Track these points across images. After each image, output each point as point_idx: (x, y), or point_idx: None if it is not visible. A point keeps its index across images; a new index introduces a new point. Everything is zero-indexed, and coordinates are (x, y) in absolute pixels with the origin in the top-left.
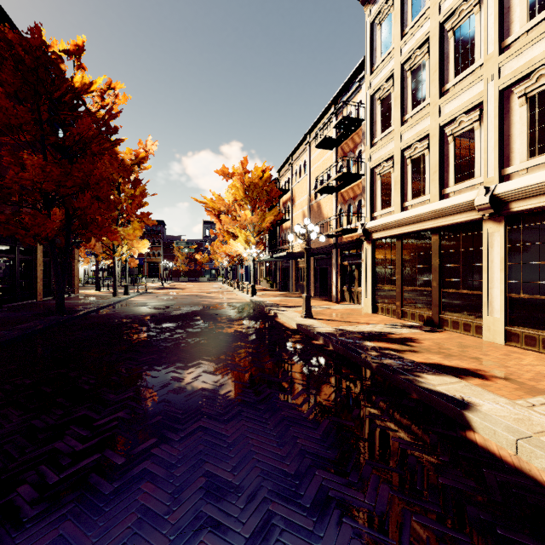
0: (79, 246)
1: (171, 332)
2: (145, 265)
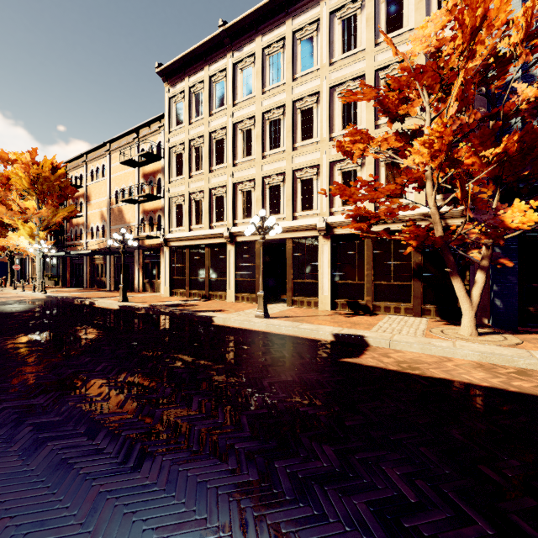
0: None
1: None
2: None
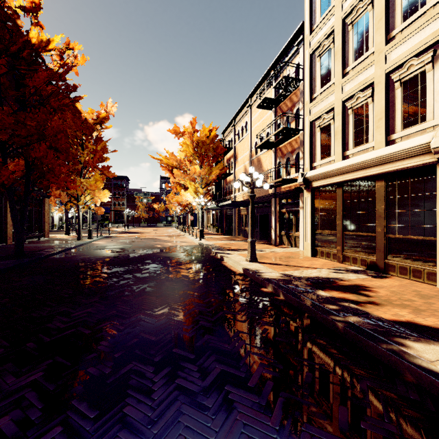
0: (49, 196)
1: (119, 277)
2: (111, 213)
